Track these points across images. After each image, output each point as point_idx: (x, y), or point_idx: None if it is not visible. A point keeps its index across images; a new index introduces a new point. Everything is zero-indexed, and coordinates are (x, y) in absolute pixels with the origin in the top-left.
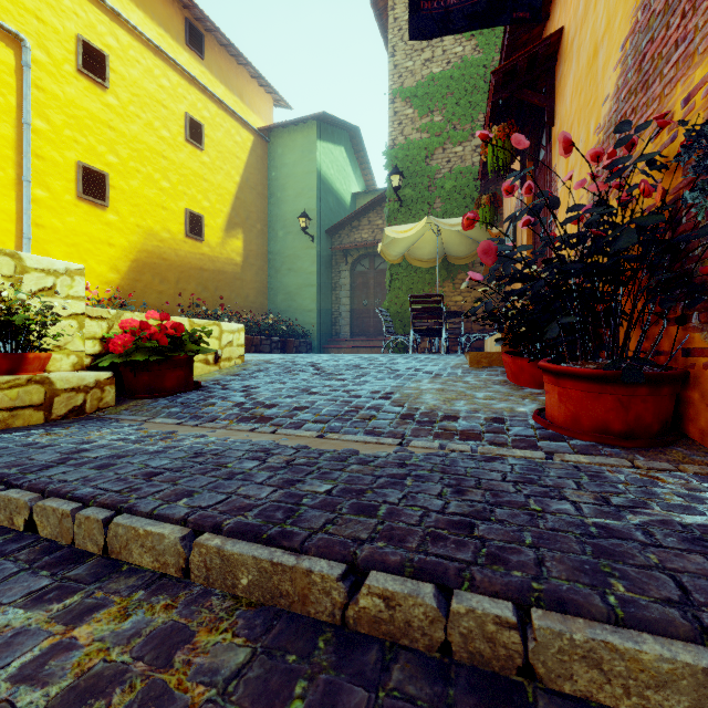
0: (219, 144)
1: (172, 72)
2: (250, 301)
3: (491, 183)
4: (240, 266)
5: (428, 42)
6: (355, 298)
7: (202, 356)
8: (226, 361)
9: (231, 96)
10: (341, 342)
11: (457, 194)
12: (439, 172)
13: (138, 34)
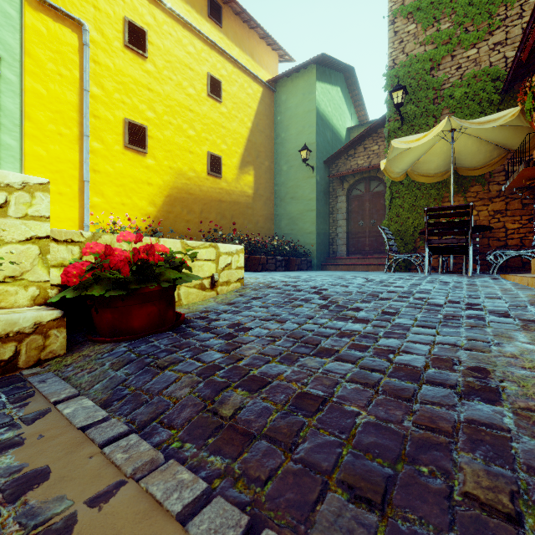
0: (234, 96)
1: (196, 40)
2: (259, 226)
3: (517, 79)
4: (251, 197)
5: None
6: (351, 219)
7: (197, 281)
8: (223, 285)
9: (244, 56)
10: (338, 260)
11: (469, 100)
12: (447, 81)
13: (171, 12)
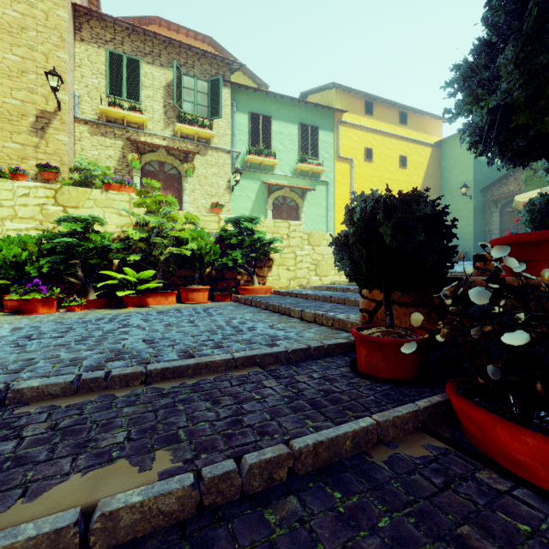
0: (413, 161)
1: (393, 140)
2: None
3: None
4: None
5: None
6: (503, 229)
7: None
8: None
9: (419, 134)
10: None
11: None
12: None
13: (382, 133)
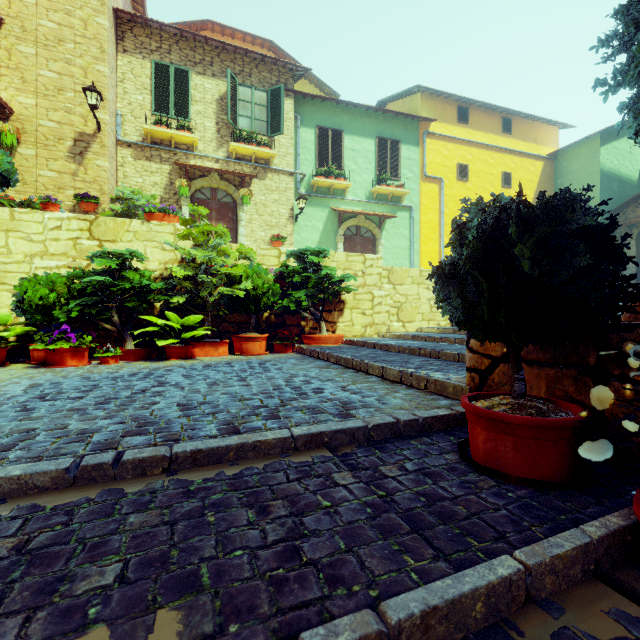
0: (520, 179)
1: (494, 153)
2: None
3: None
4: None
5: None
6: None
7: None
8: None
9: (528, 145)
10: None
11: None
12: None
13: (479, 145)
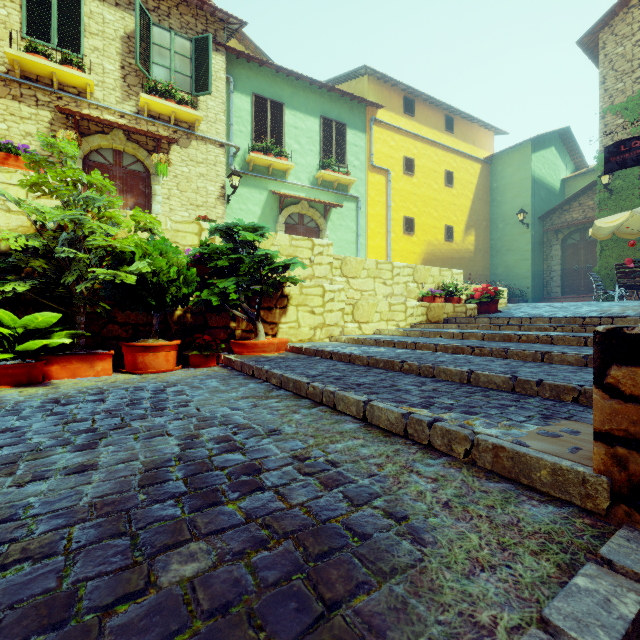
0: (461, 179)
1: (438, 150)
2: (479, 274)
3: None
4: (473, 252)
5: (639, 64)
6: (565, 265)
7: None
8: (499, 305)
9: (468, 146)
10: (552, 299)
11: None
12: None
13: (424, 140)
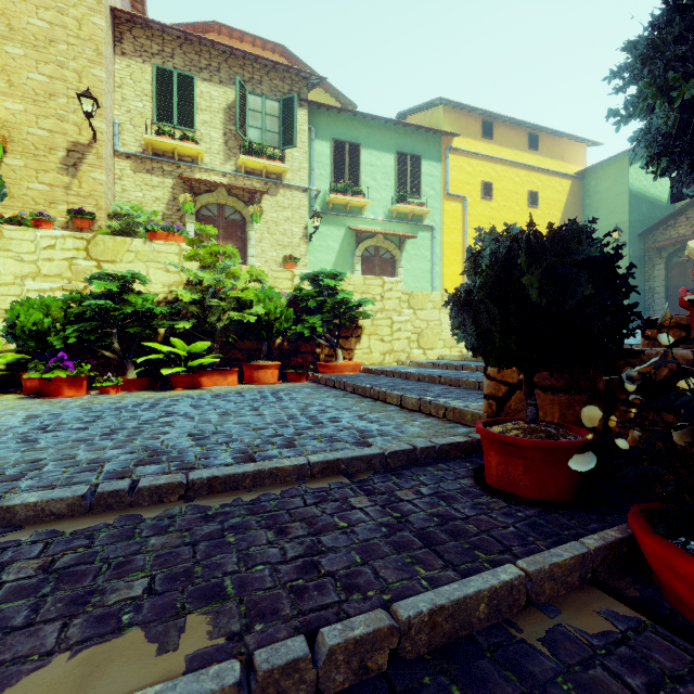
0: (547, 199)
1: (520, 171)
2: None
3: None
4: None
5: None
6: (670, 286)
7: None
8: None
9: (555, 162)
10: None
11: None
12: None
13: (504, 162)
